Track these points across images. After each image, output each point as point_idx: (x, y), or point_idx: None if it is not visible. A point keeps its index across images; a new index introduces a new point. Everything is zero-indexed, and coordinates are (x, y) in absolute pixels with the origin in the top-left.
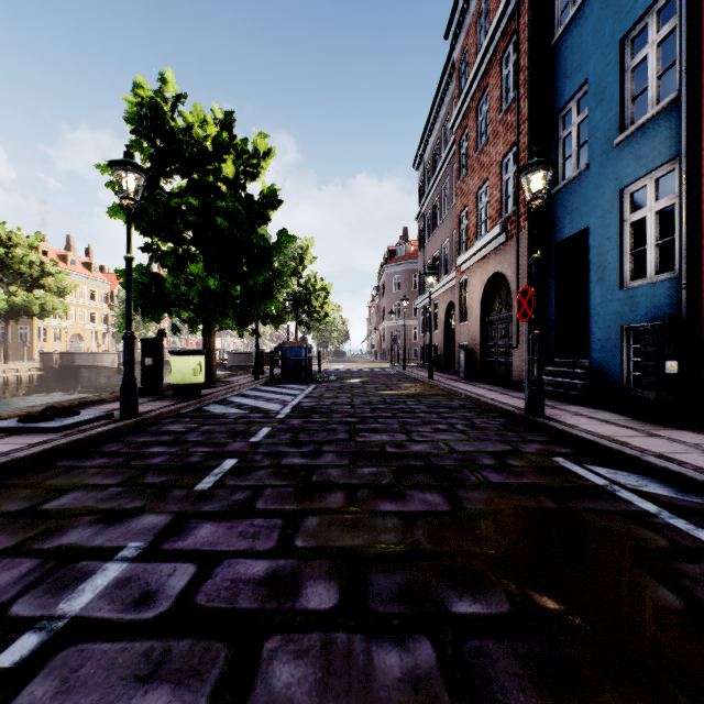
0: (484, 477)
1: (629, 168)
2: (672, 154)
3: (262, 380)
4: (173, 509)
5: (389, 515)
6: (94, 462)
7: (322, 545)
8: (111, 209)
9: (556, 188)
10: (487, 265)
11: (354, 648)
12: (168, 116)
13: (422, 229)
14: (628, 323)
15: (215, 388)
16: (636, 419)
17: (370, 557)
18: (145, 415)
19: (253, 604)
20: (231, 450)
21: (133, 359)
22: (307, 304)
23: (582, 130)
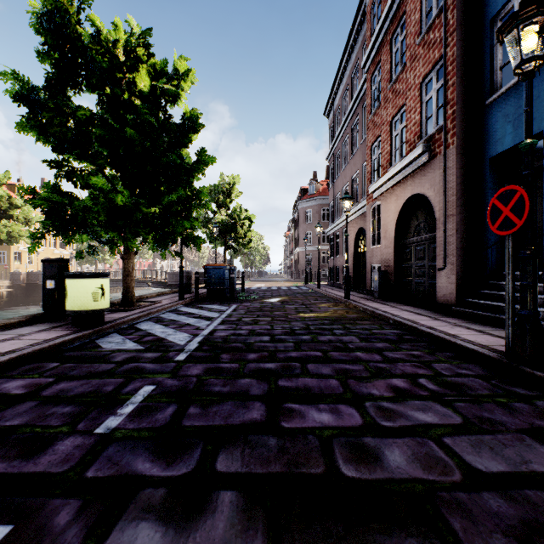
0: None
1: None
2: None
3: (186, 299)
4: None
5: None
6: None
7: None
8: (19, 124)
9: (492, 97)
10: (404, 189)
11: None
12: (75, 20)
13: (332, 167)
14: None
15: (130, 311)
16: None
17: None
18: None
19: None
20: (35, 472)
21: None
22: (233, 231)
23: None
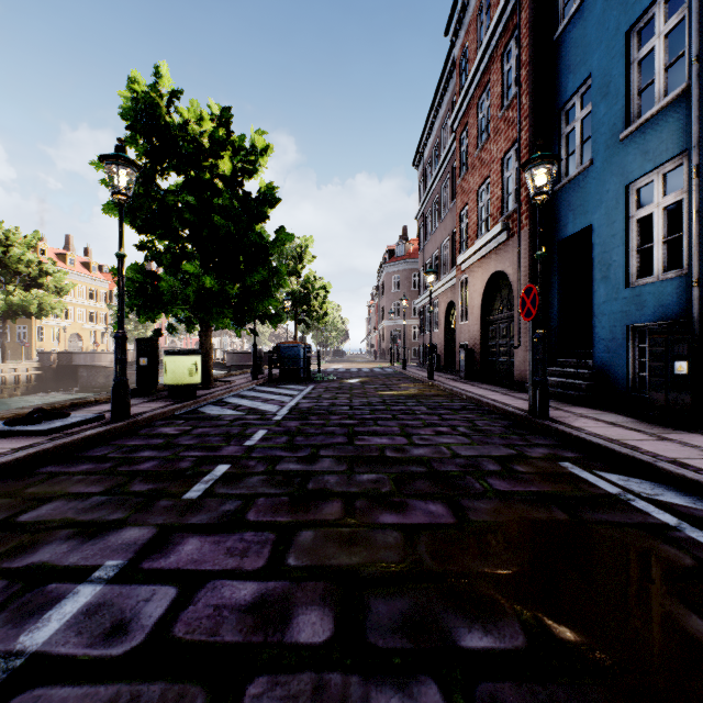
0: (490, 485)
1: (635, 163)
2: (681, 148)
3: (260, 380)
4: (157, 522)
5: (390, 528)
6: (79, 468)
7: (317, 563)
8: (106, 206)
9: (558, 185)
10: (488, 264)
11: (350, 694)
12: (164, 111)
13: (422, 228)
14: (634, 323)
15: (211, 389)
16: (644, 421)
17: (368, 578)
18: (138, 417)
19: (237, 636)
20: (224, 454)
21: (125, 359)
22: (306, 303)
23: (585, 126)
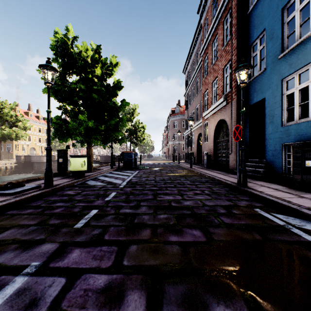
0: (222, 220)
1: (286, 69)
2: (307, 62)
3: (114, 168)
4: (60, 240)
5: (174, 244)
6: (26, 211)
7: (138, 264)
8: (44, 90)
9: (249, 80)
10: (217, 116)
11: None
12: (70, 46)
13: (187, 100)
14: (285, 142)
15: (92, 172)
16: (291, 188)
17: (164, 272)
18: (56, 186)
19: (95, 309)
20: (95, 204)
21: (50, 159)
22: (135, 134)
23: (261, 53)
